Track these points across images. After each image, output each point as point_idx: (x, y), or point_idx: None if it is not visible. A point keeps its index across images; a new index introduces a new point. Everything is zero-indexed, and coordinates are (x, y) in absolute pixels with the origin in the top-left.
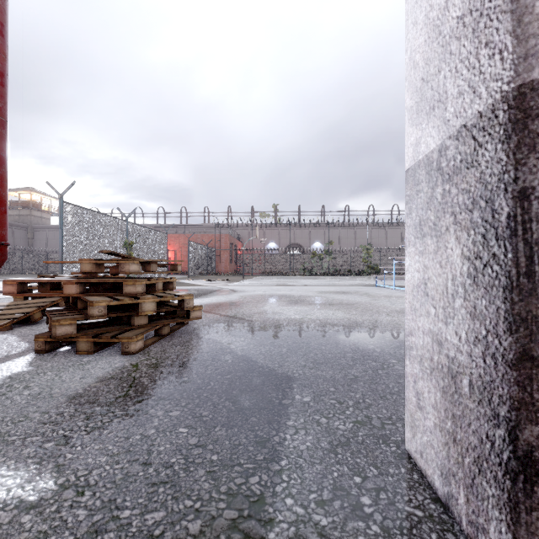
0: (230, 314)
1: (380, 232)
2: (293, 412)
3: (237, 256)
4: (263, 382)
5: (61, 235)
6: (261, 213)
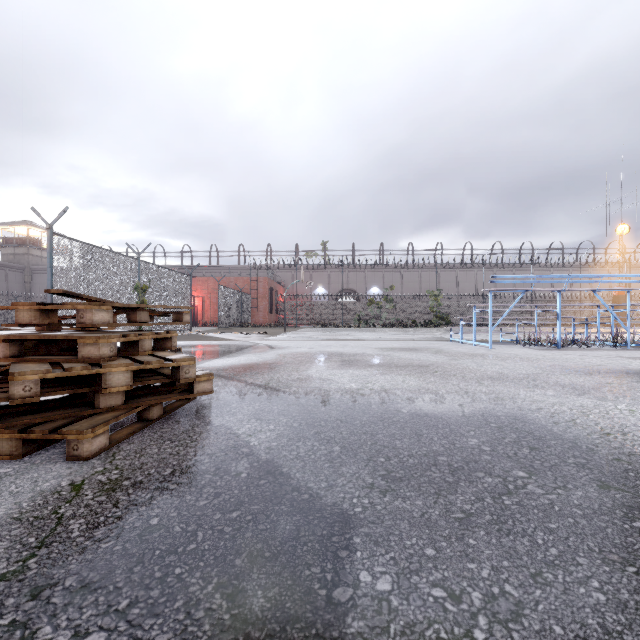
0: (260, 382)
1: (450, 276)
2: (357, 634)
3: (278, 304)
4: (296, 531)
5: (50, 276)
6: (307, 252)
